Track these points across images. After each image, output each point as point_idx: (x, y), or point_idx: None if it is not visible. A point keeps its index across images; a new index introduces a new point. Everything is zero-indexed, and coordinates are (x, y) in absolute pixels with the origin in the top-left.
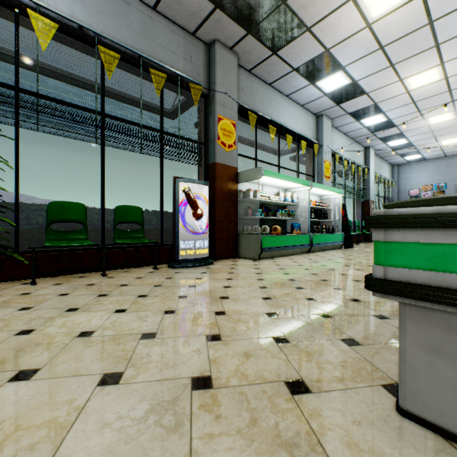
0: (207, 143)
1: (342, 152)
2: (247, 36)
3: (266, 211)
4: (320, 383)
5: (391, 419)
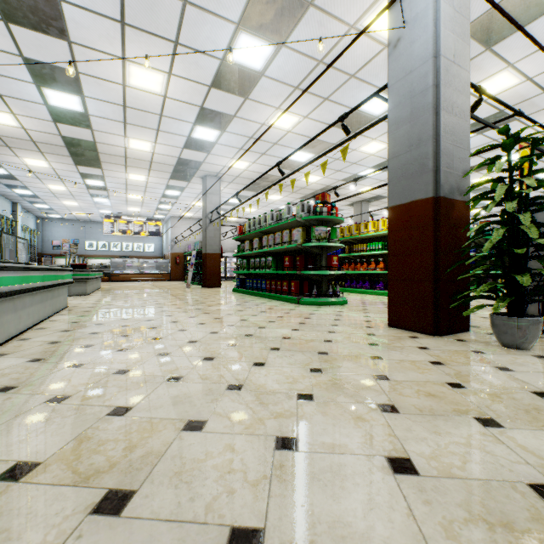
0: None
1: None
2: None
3: None
4: None
5: None
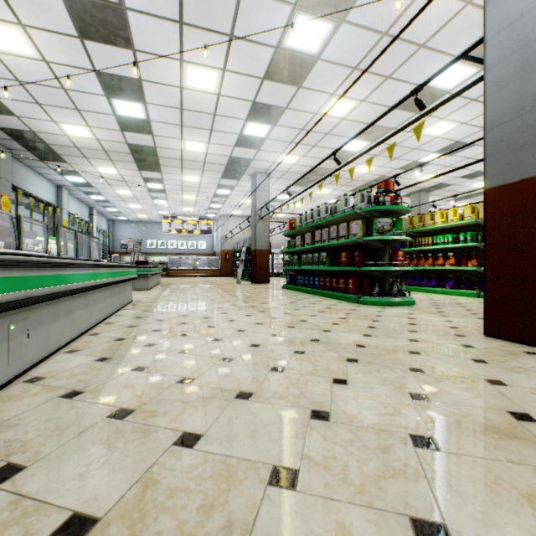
0: None
1: (74, 211)
2: (27, 151)
3: None
4: None
5: None
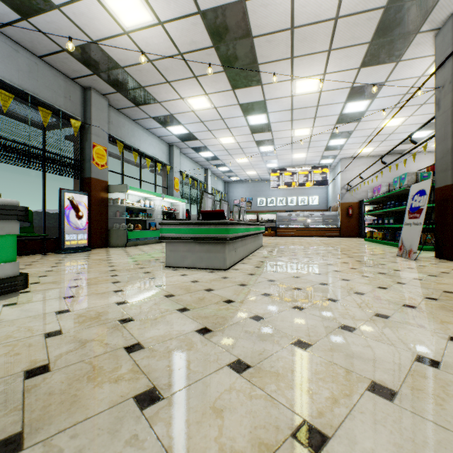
0: (83, 161)
1: (188, 171)
2: (117, 93)
3: (131, 214)
4: (149, 267)
5: (163, 268)
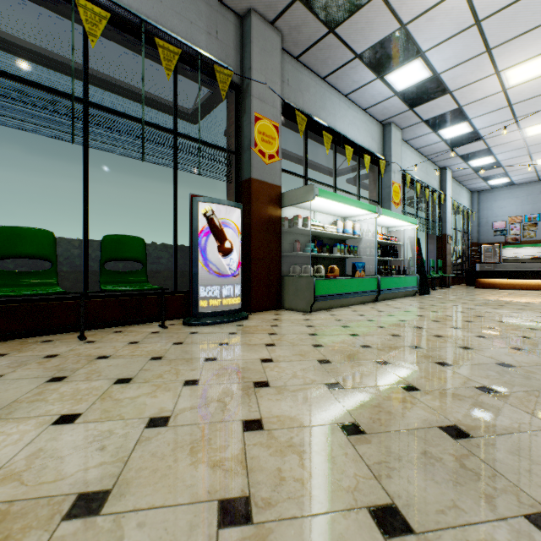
0: (239, 153)
1: (413, 173)
2: (294, 4)
3: (320, 246)
4: None
5: None
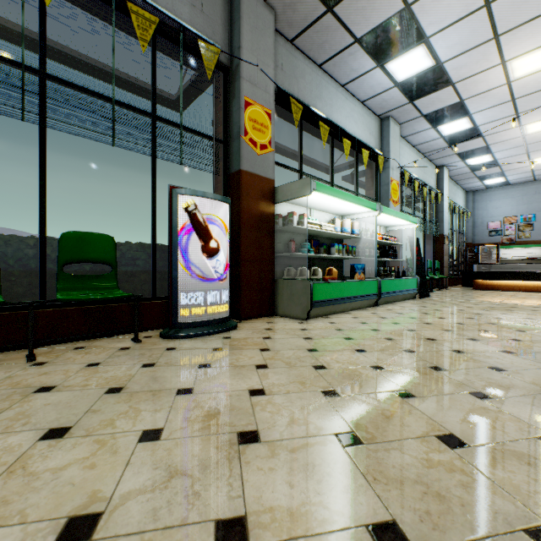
0: (228, 142)
1: (411, 170)
2: None
3: (316, 246)
4: None
5: None
